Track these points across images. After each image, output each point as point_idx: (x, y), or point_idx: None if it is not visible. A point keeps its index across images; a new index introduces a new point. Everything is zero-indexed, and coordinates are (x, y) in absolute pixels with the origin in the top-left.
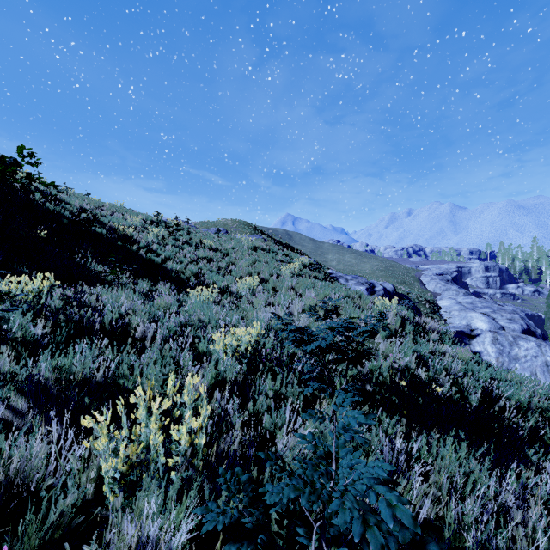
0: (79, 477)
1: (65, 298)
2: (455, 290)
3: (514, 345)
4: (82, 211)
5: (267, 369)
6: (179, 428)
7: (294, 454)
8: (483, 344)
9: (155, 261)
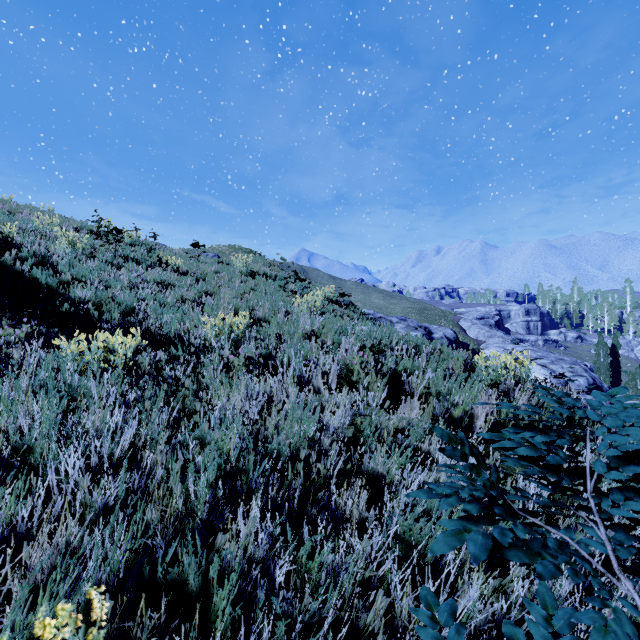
0: None
1: None
2: (500, 336)
3: None
4: None
5: None
6: None
7: None
8: None
9: (44, 284)
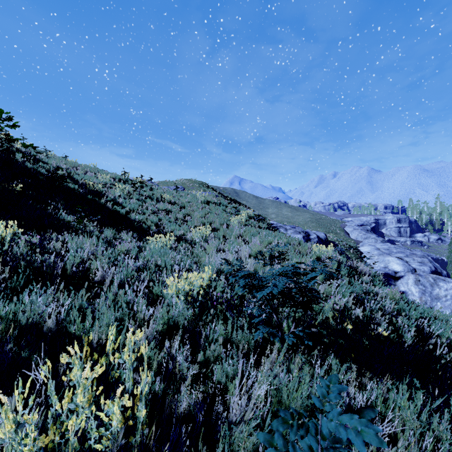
0: (2, 449)
1: (30, 245)
2: (373, 238)
3: (435, 285)
4: (56, 169)
5: (218, 312)
6: (109, 404)
7: (250, 428)
8: (407, 284)
9: (121, 213)
